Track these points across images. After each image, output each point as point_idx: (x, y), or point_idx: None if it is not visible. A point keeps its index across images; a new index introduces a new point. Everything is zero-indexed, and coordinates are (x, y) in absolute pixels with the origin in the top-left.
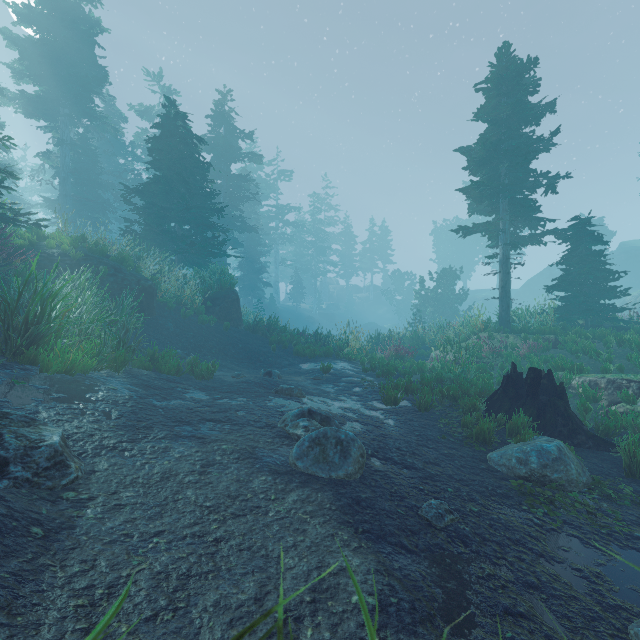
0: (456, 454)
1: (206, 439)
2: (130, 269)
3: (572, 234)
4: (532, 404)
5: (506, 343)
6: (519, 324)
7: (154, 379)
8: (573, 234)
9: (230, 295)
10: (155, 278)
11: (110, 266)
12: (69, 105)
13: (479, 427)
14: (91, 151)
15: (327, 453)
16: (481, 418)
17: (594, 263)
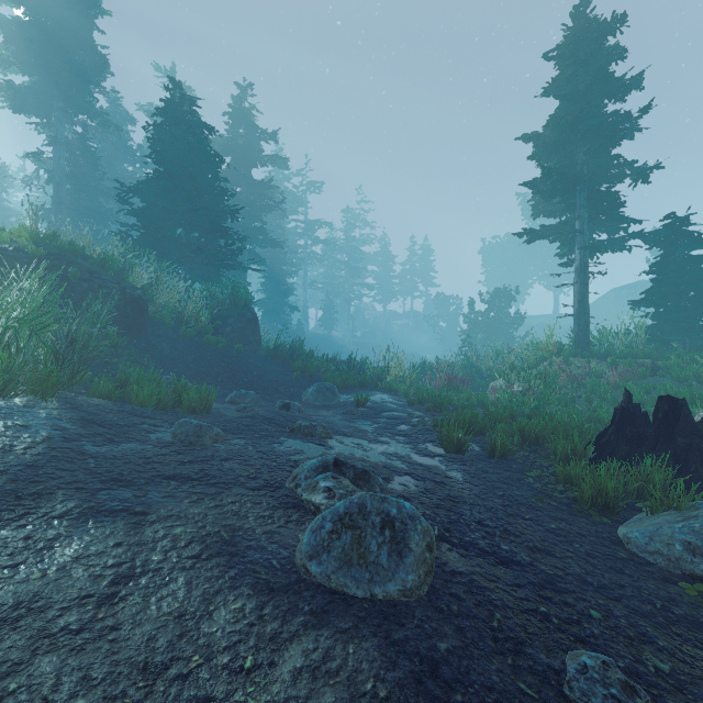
0: (570, 530)
1: (148, 515)
2: (111, 274)
3: (665, 236)
4: (666, 449)
5: (590, 369)
6: (600, 347)
7: (109, 411)
8: (666, 236)
9: (245, 313)
10: (147, 287)
11: (84, 269)
12: (64, 99)
13: (597, 485)
14: (91, 153)
15: (366, 545)
16: (587, 469)
17: (695, 271)
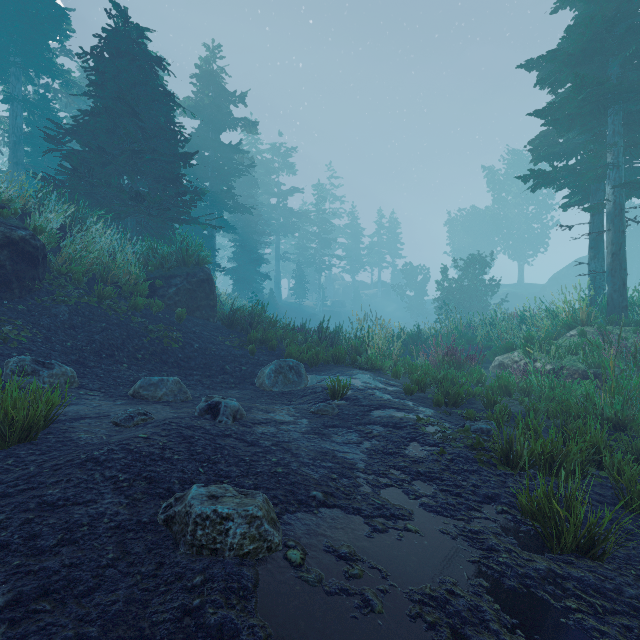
0: None
1: None
2: None
3: None
4: None
5: None
6: (638, 312)
7: None
8: None
9: (197, 273)
10: (42, 229)
11: None
12: (21, 54)
13: None
14: (52, 114)
15: None
16: None
17: None
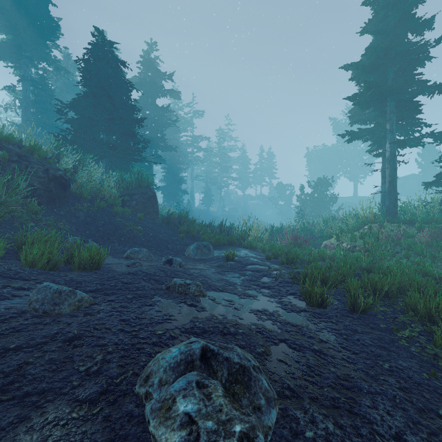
0: None
1: None
2: (37, 157)
3: None
4: None
5: (404, 231)
6: (404, 215)
7: None
8: None
9: (147, 192)
10: (68, 170)
11: (14, 153)
12: (29, 50)
13: None
14: (48, 88)
15: None
16: None
17: None
